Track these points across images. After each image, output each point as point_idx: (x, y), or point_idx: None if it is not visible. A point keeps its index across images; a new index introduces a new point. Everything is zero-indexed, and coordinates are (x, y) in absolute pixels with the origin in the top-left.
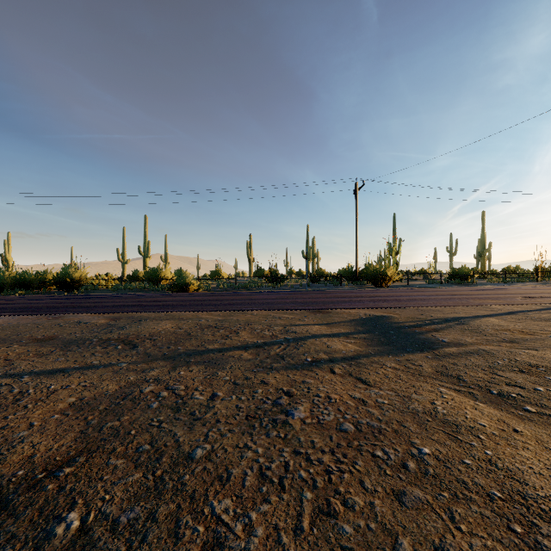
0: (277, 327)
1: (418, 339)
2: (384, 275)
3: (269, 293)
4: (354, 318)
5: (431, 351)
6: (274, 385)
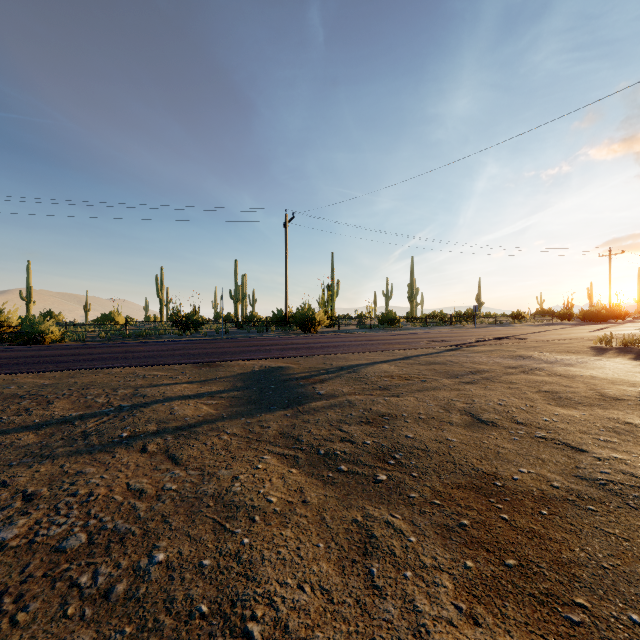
0: (124, 390)
1: (295, 393)
2: (313, 319)
3: (166, 342)
4: (243, 372)
5: (296, 407)
6: (18, 486)
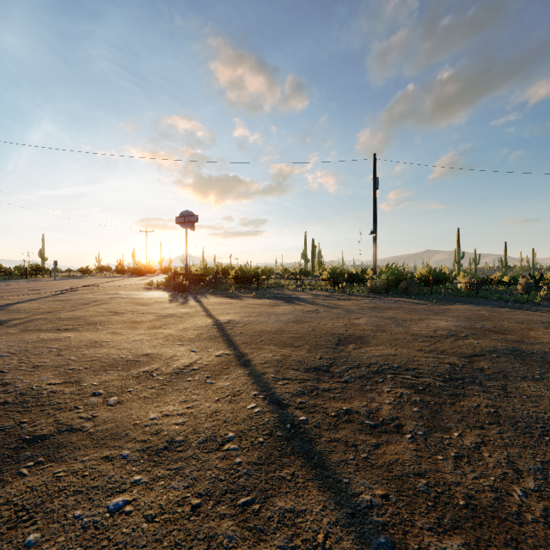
0: None
1: None
2: None
3: None
4: None
5: (2, 325)
6: None
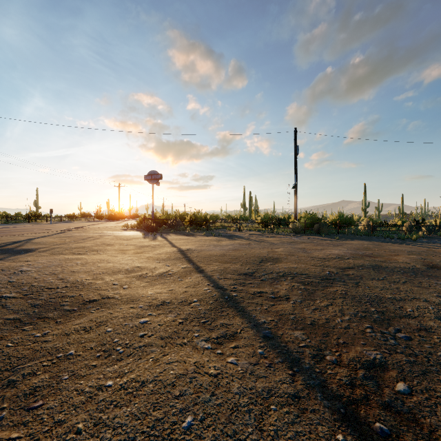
0: None
1: (18, 250)
2: None
3: None
4: None
5: (35, 251)
6: None
